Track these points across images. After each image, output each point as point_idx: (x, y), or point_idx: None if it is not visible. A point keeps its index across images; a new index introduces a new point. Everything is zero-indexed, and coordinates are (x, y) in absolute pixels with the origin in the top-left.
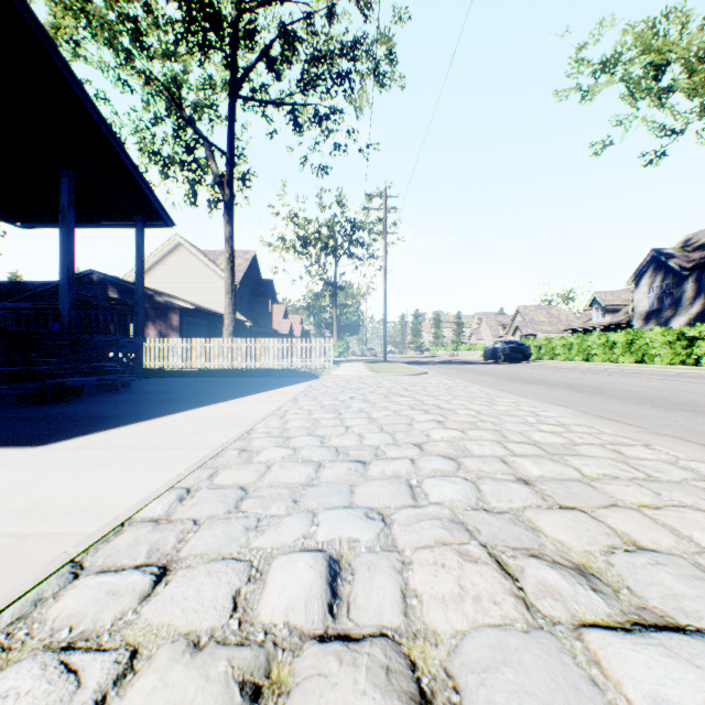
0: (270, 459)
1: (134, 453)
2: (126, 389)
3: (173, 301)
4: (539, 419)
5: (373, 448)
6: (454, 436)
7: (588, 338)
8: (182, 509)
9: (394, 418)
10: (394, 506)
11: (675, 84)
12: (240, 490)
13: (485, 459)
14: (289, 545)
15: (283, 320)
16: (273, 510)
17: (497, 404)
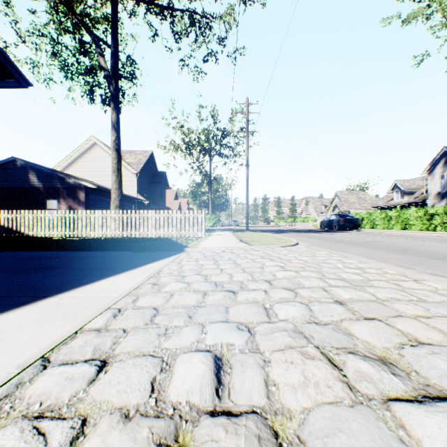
0: None
1: None
2: None
3: (79, 182)
4: None
5: None
6: None
7: (407, 212)
8: None
9: None
10: None
11: None
12: None
13: None
14: None
15: (174, 200)
16: None
17: None
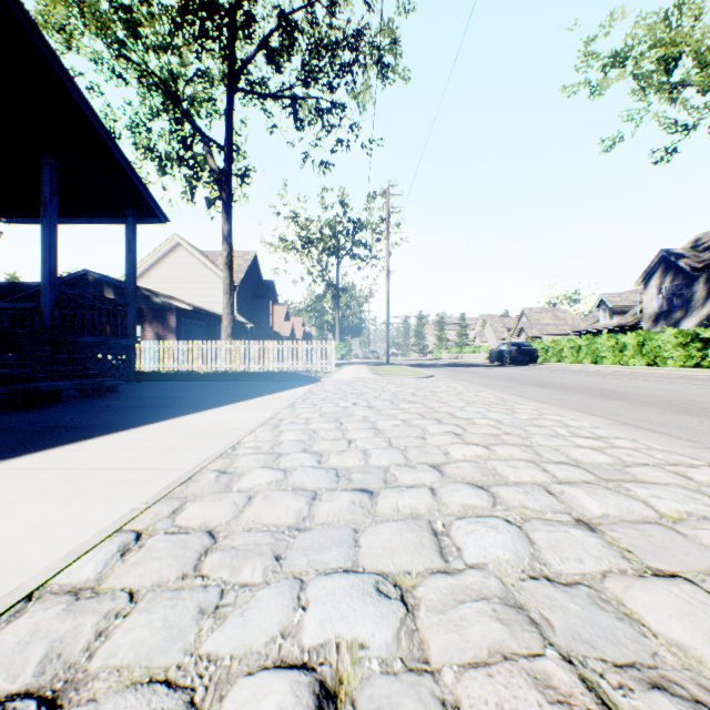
0: (253, 487)
1: (89, 476)
2: (111, 394)
3: (170, 302)
4: (570, 430)
5: (382, 471)
6: (478, 454)
7: (597, 340)
8: (118, 570)
9: (404, 429)
10: (417, 570)
11: (687, 79)
12: (206, 537)
13: (525, 489)
14: (257, 653)
15: (285, 321)
16: (245, 575)
17: (517, 412)
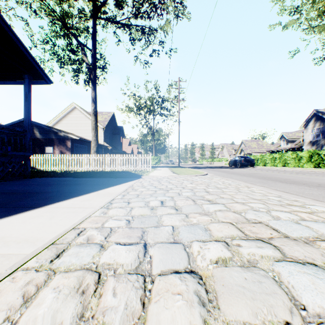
0: None
1: None
2: None
3: (67, 135)
4: None
5: None
6: None
7: (286, 154)
8: None
9: (245, 281)
10: None
11: None
12: None
13: None
14: None
15: (128, 146)
16: None
17: None
